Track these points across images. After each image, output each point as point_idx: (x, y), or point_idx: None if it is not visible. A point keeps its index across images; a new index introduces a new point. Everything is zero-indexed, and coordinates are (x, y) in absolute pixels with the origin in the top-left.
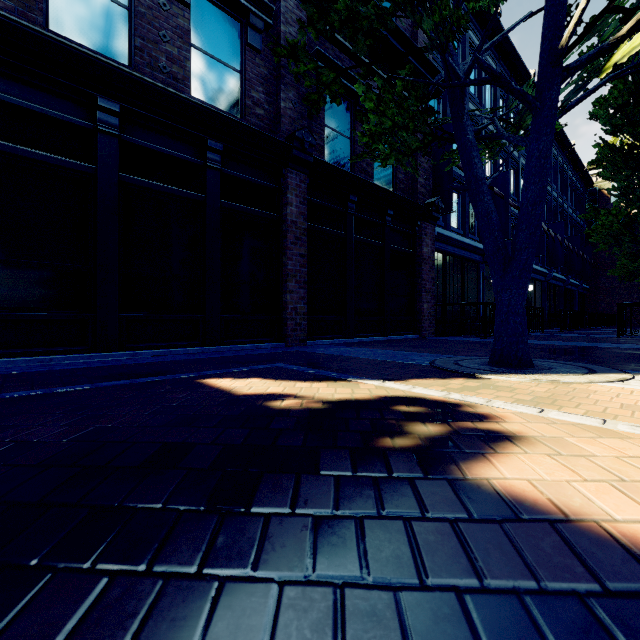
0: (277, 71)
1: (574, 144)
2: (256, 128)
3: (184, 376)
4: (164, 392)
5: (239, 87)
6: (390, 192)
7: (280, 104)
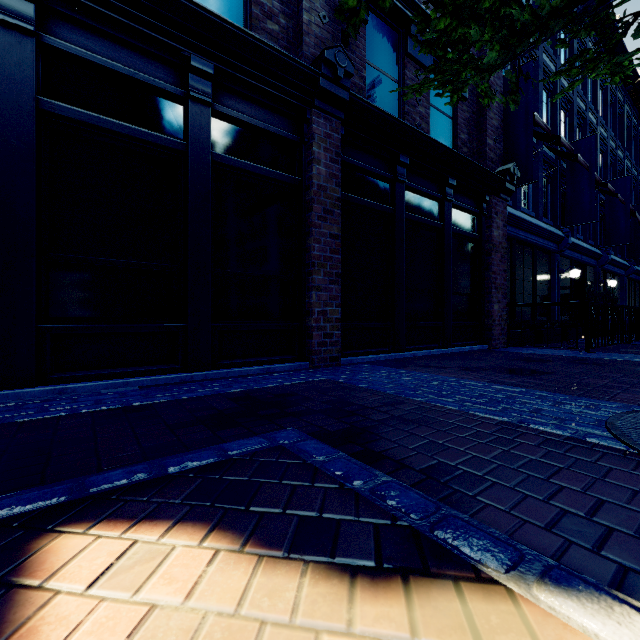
0: None
1: None
2: (264, 40)
3: (18, 509)
4: None
5: None
6: (453, 153)
7: (302, 16)
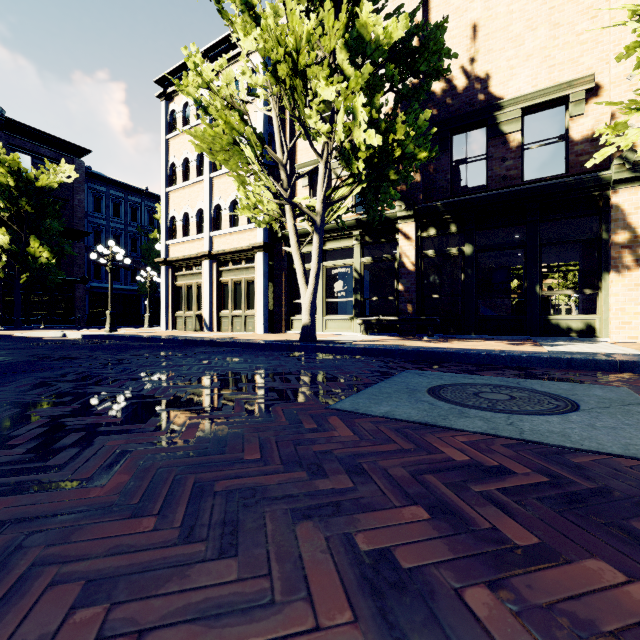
0: None
1: None
2: None
3: None
4: None
5: None
6: None
7: None
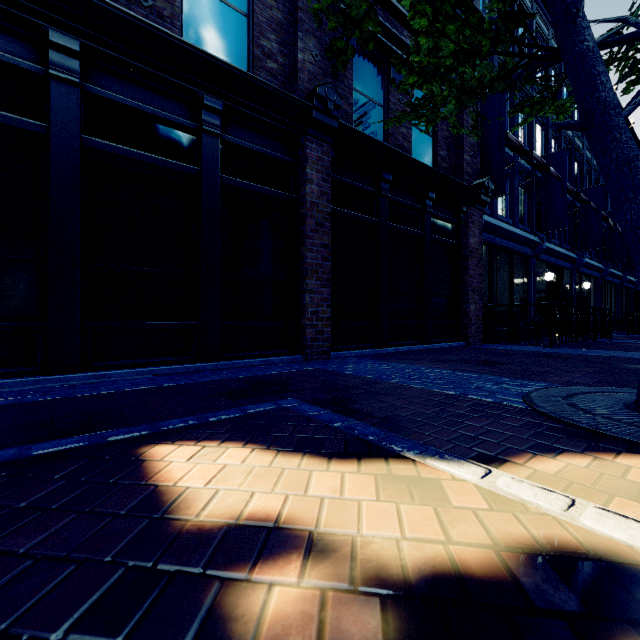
0: (294, 15)
1: (633, 122)
2: (265, 81)
3: (122, 436)
4: (37, 499)
5: (245, 34)
6: (432, 170)
7: (297, 56)
